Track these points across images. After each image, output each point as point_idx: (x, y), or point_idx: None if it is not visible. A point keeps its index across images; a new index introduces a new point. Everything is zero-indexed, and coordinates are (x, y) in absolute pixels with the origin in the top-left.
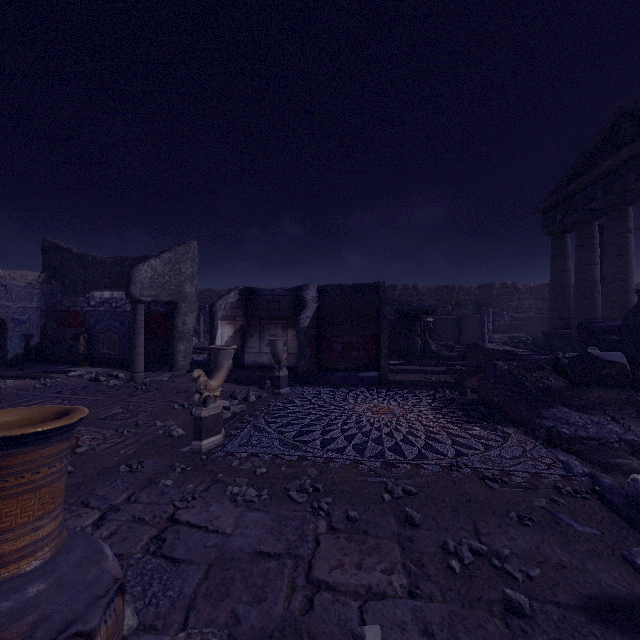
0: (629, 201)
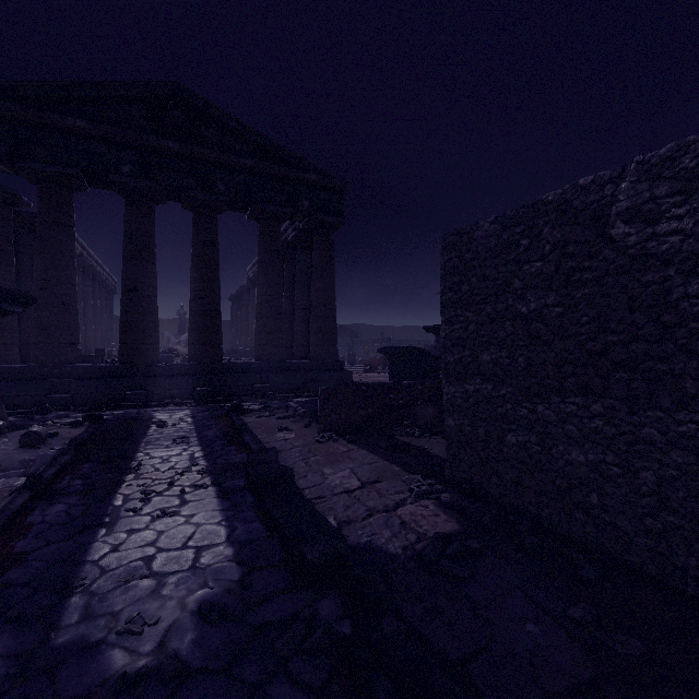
0: (161, 202)
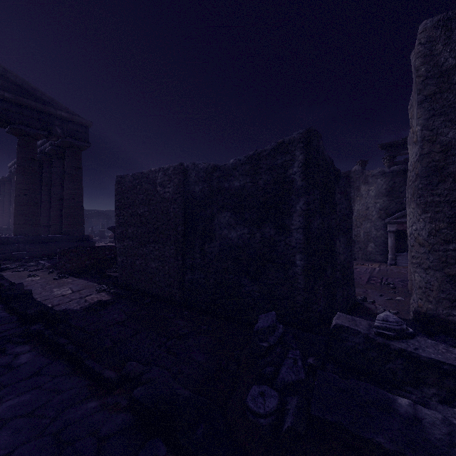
0: None
